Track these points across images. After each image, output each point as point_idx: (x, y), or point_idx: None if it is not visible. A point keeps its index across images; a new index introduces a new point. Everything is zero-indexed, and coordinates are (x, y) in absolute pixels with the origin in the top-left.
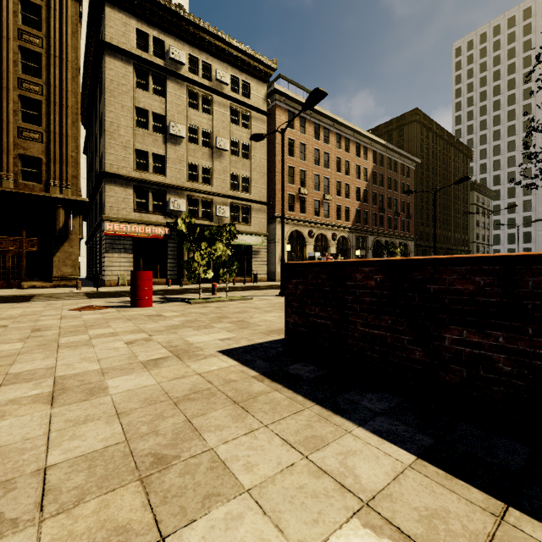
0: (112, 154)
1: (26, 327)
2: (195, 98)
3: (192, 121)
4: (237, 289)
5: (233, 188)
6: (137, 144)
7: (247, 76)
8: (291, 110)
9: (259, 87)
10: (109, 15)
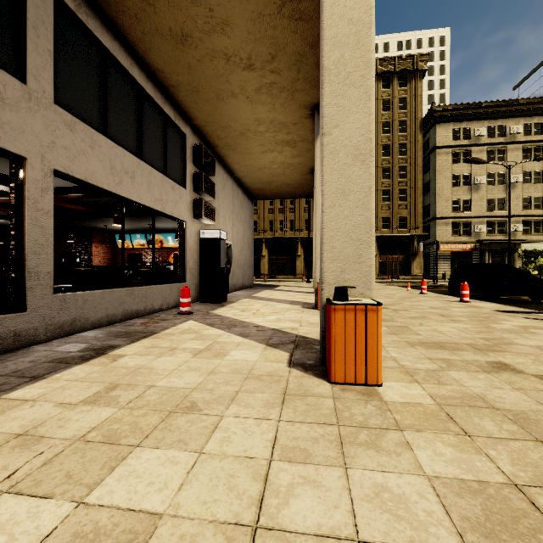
0: (439, 206)
1: None
2: (491, 153)
3: (490, 170)
4: None
5: (524, 208)
6: (453, 196)
7: (539, 117)
8: None
9: None
10: (438, 130)
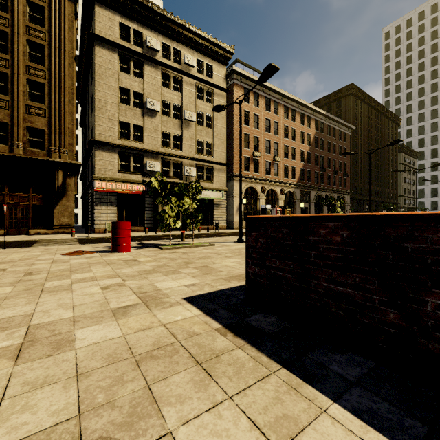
0: (100, 126)
1: (21, 271)
2: (167, 79)
3: (165, 97)
4: (202, 235)
5: (198, 152)
6: (121, 117)
7: (210, 60)
8: (246, 87)
9: (220, 68)
10: (98, 13)
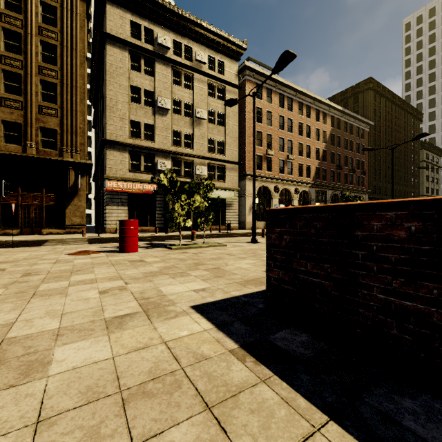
0: (111, 125)
1: (20, 271)
2: (178, 76)
3: (176, 95)
4: (213, 236)
5: (210, 151)
6: (131, 116)
7: (222, 56)
8: (259, 83)
9: (232, 65)
10: (109, 11)
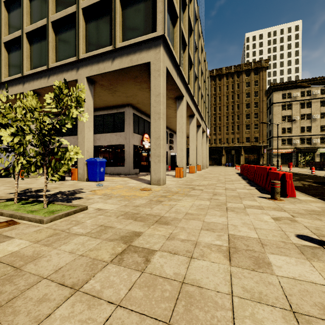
0: (274, 131)
1: None
2: (303, 104)
3: (302, 113)
4: None
5: (321, 131)
6: (282, 126)
7: None
8: None
9: None
10: (274, 95)
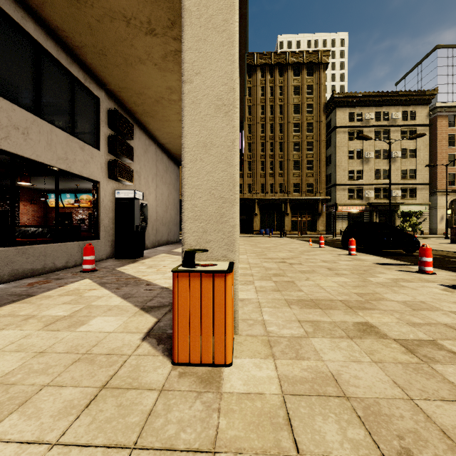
0: (338, 175)
1: None
2: (378, 134)
3: (377, 147)
4: None
5: (402, 178)
6: (349, 167)
7: (413, 107)
8: (451, 114)
9: (422, 110)
10: (337, 113)
